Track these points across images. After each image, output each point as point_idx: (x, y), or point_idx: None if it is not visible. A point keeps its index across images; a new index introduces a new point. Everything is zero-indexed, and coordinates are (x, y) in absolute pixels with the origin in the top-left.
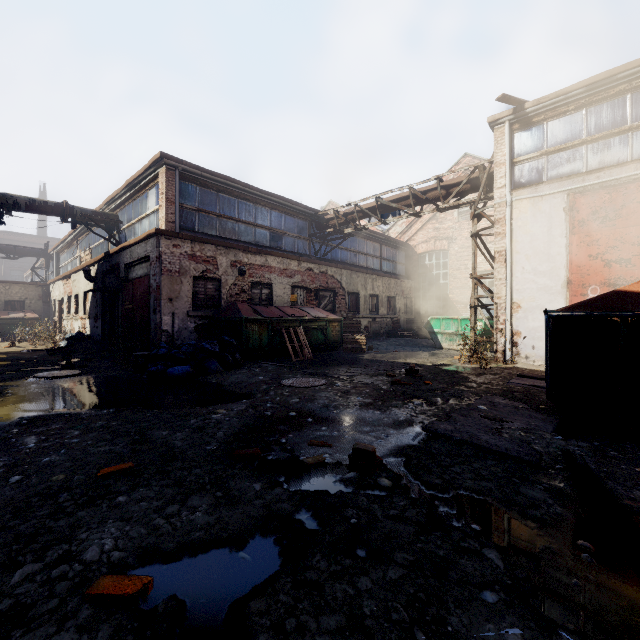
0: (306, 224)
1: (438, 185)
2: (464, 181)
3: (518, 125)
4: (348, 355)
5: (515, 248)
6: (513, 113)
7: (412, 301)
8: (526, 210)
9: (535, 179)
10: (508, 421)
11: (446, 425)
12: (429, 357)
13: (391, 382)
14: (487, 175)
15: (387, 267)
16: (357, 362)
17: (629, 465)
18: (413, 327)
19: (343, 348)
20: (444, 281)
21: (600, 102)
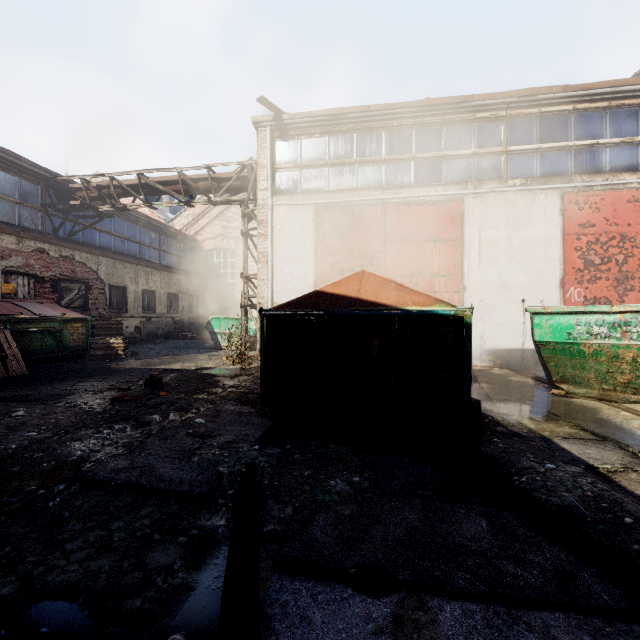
0: (37, 189)
1: (209, 175)
2: (234, 177)
3: (278, 133)
4: (95, 364)
5: (276, 250)
6: (273, 120)
7: (199, 300)
8: (284, 216)
9: (292, 188)
10: (216, 435)
11: (121, 461)
12: (200, 360)
13: (111, 399)
14: (255, 176)
15: (169, 260)
16: (99, 373)
17: (302, 469)
18: (198, 327)
19: (90, 355)
20: (232, 281)
21: (337, 133)
